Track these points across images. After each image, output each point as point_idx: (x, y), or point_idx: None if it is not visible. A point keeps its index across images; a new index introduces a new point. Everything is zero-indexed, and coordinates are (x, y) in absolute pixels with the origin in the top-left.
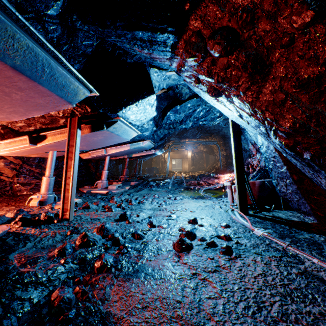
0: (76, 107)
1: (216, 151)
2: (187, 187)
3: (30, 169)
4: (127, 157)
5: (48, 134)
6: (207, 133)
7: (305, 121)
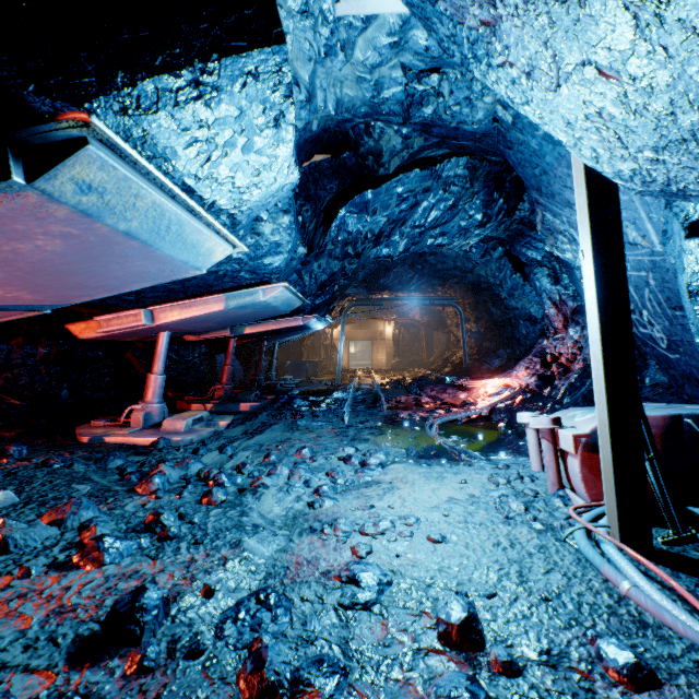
0: None
1: (453, 323)
2: (391, 417)
3: None
4: (230, 336)
5: None
6: (436, 278)
7: None
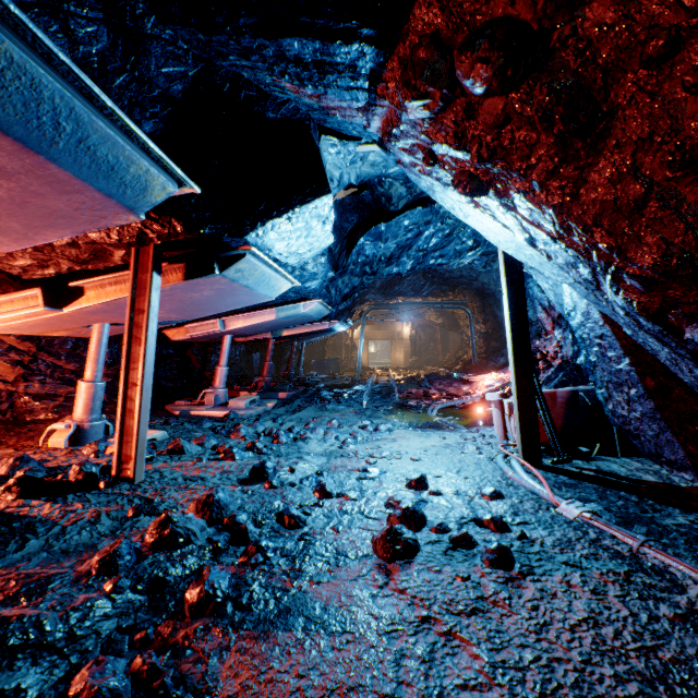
0: (148, 221)
1: (465, 324)
2: (402, 403)
3: (54, 364)
4: (271, 337)
5: (88, 285)
6: (445, 285)
7: (695, 250)
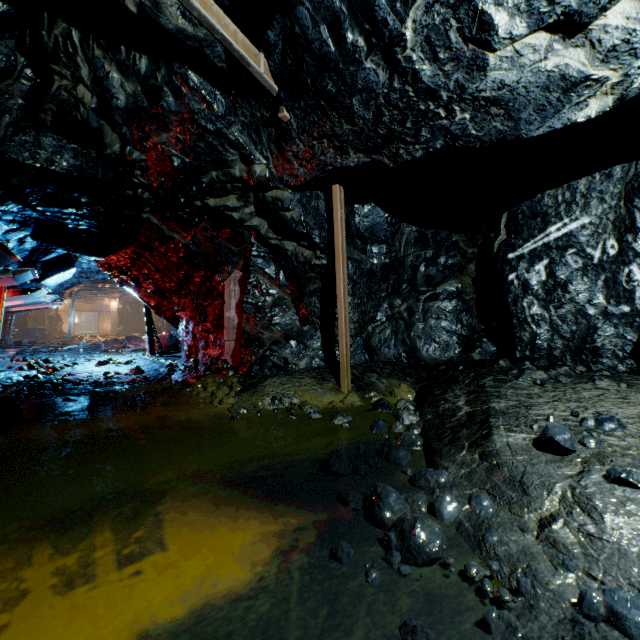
0: None
1: None
2: (107, 350)
3: None
4: None
5: None
6: None
7: (158, 304)
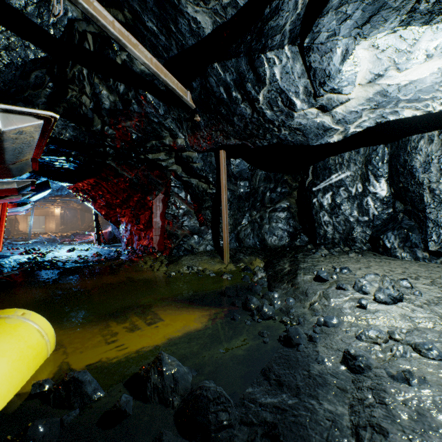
0: None
1: None
2: (63, 242)
3: None
4: None
5: None
6: None
7: (107, 213)
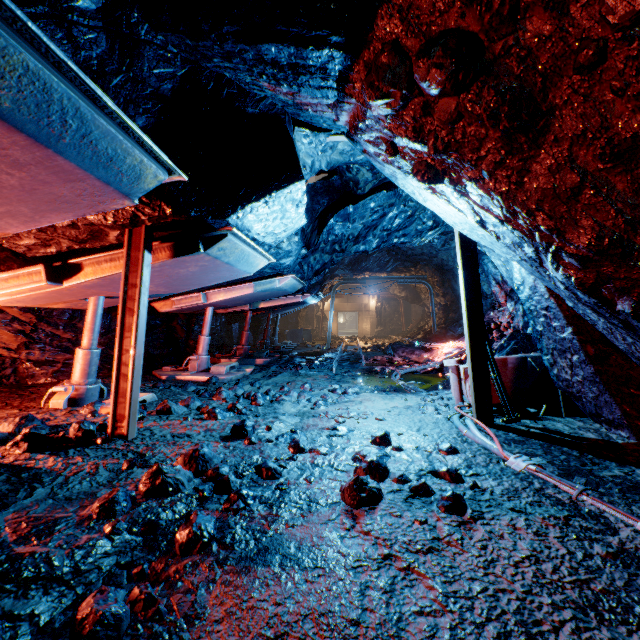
0: (141, 205)
1: (426, 297)
2: (368, 369)
3: (53, 334)
4: (249, 309)
5: (86, 262)
6: (408, 262)
7: (624, 232)
